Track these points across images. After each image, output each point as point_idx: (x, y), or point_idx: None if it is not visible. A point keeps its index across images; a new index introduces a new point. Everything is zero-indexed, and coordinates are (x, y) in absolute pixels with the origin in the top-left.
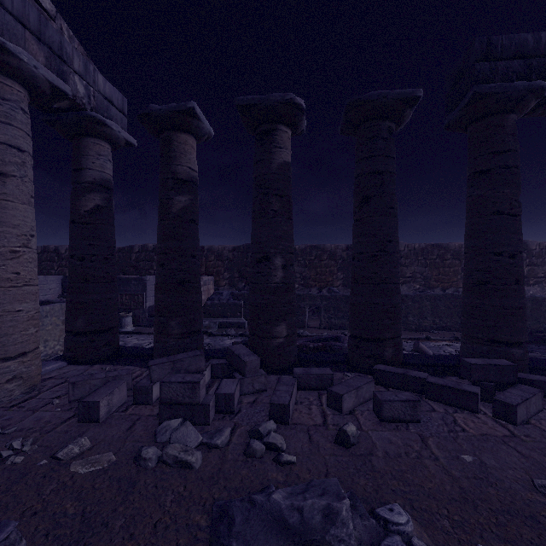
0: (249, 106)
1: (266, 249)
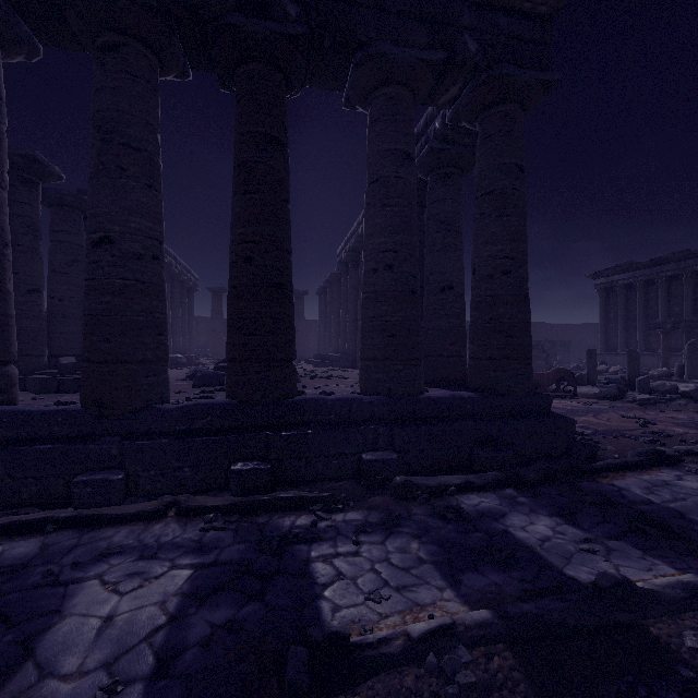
0: (39, 161)
1: (40, 283)
